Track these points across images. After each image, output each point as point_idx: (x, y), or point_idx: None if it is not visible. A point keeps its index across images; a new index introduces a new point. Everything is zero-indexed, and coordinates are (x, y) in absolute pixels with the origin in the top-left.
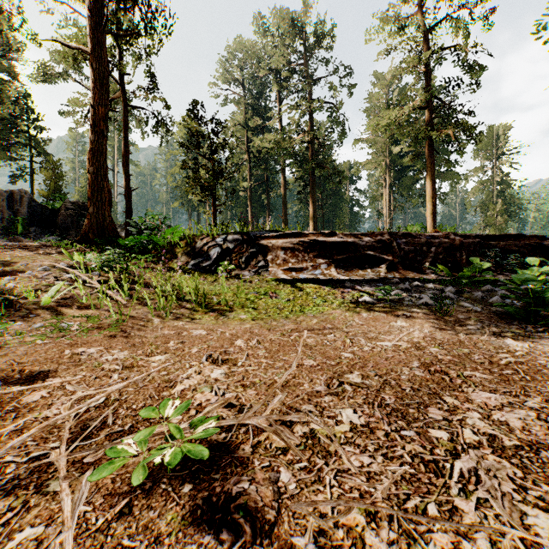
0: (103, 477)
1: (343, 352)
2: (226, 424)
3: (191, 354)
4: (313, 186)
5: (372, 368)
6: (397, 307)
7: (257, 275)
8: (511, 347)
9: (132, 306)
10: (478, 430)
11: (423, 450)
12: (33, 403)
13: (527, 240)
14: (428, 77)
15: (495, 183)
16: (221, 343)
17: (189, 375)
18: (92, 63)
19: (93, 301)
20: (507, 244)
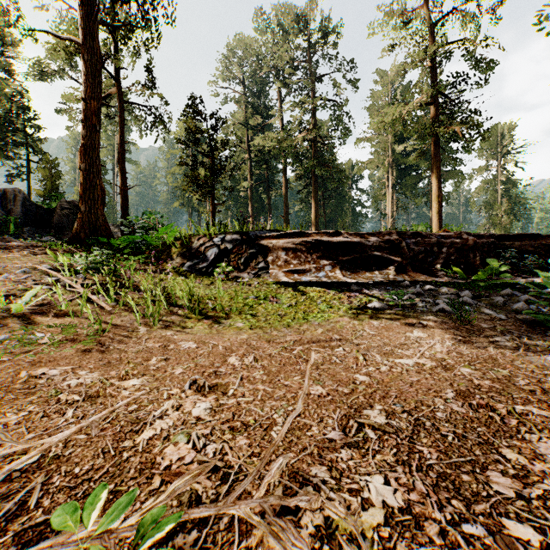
0: None
1: (357, 375)
2: (199, 516)
3: (174, 377)
4: (315, 185)
5: (396, 399)
6: (411, 314)
7: (257, 278)
8: None
9: (117, 313)
10: None
11: None
12: None
13: (543, 240)
14: (434, 72)
15: (500, 182)
16: (212, 360)
17: (163, 411)
18: (84, 54)
19: (74, 307)
20: (522, 244)
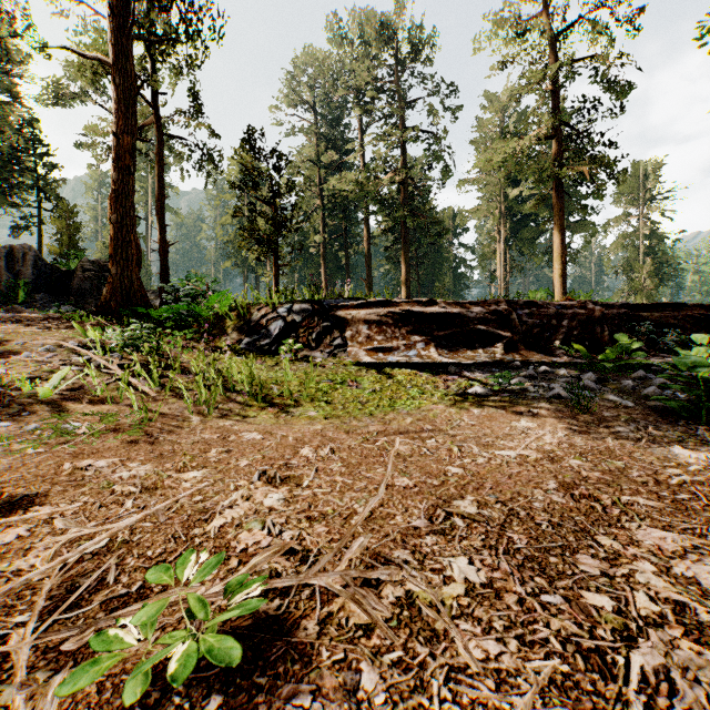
0: (79, 687)
1: (449, 467)
2: (281, 585)
3: (239, 469)
4: (406, 240)
5: (491, 490)
6: (520, 401)
7: (332, 357)
8: (681, 459)
9: (164, 400)
10: (656, 593)
11: (578, 630)
12: (5, 547)
13: (689, 311)
14: (556, 98)
15: (642, 236)
16: (281, 452)
17: (233, 502)
18: (115, 77)
19: (112, 393)
20: (662, 315)
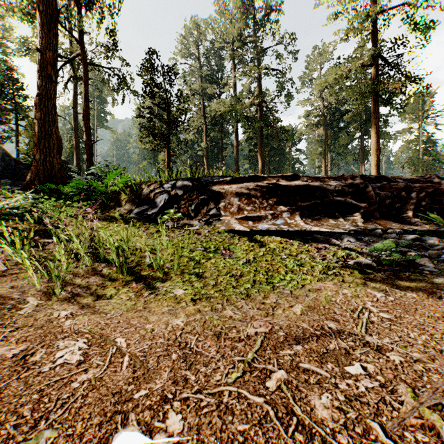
0: None
1: None
2: None
3: None
4: (262, 144)
5: None
6: (420, 278)
7: (208, 225)
8: None
9: (14, 274)
10: None
11: None
12: None
13: None
14: (372, 36)
15: (420, 142)
16: (73, 439)
17: None
18: (40, 6)
19: None
20: None
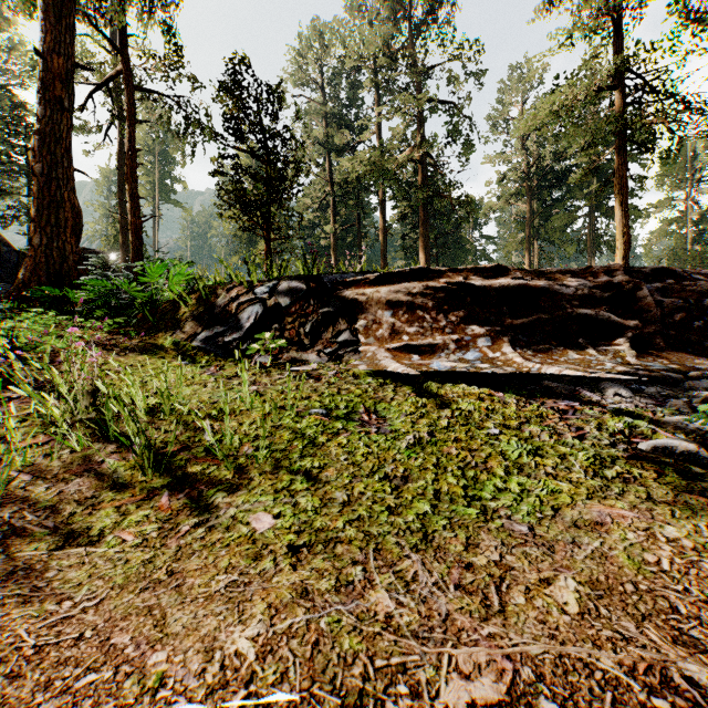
0: None
1: None
2: None
3: None
4: (426, 226)
5: None
6: None
7: (335, 362)
8: None
9: None
10: None
11: None
12: None
13: None
14: (617, 39)
15: (689, 222)
16: None
17: None
18: None
19: None
20: None
